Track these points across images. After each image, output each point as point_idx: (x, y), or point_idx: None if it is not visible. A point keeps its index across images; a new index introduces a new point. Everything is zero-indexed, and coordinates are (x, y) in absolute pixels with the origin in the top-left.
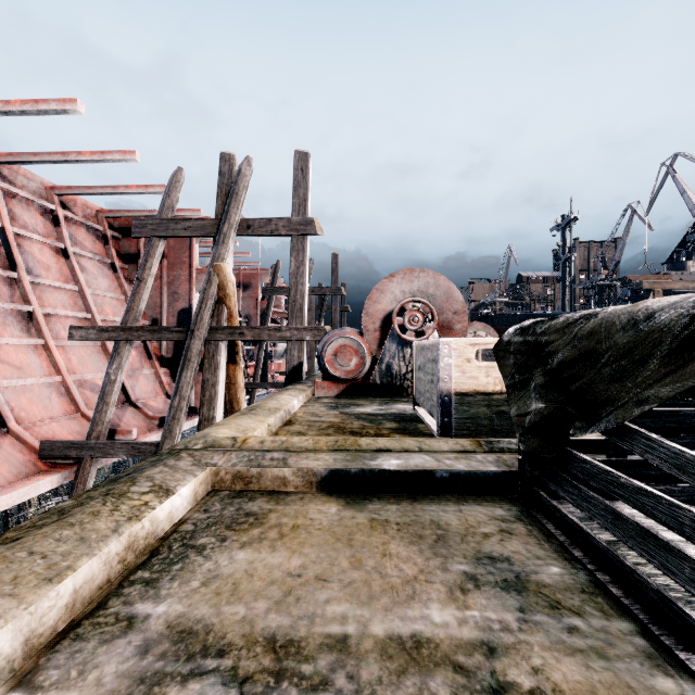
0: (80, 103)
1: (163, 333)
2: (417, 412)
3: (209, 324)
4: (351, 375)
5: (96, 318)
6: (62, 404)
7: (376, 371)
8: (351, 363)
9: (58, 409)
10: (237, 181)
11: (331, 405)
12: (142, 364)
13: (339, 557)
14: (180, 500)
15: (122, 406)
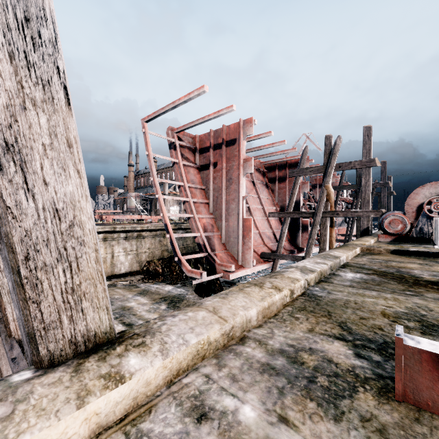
0: (272, 132)
1: (303, 214)
2: (434, 247)
3: (322, 210)
4: (398, 232)
5: (264, 208)
6: (259, 241)
7: (413, 231)
8: (398, 227)
9: (259, 242)
10: (334, 148)
11: (388, 243)
12: (279, 227)
13: (398, 258)
14: (358, 250)
15: (275, 244)
